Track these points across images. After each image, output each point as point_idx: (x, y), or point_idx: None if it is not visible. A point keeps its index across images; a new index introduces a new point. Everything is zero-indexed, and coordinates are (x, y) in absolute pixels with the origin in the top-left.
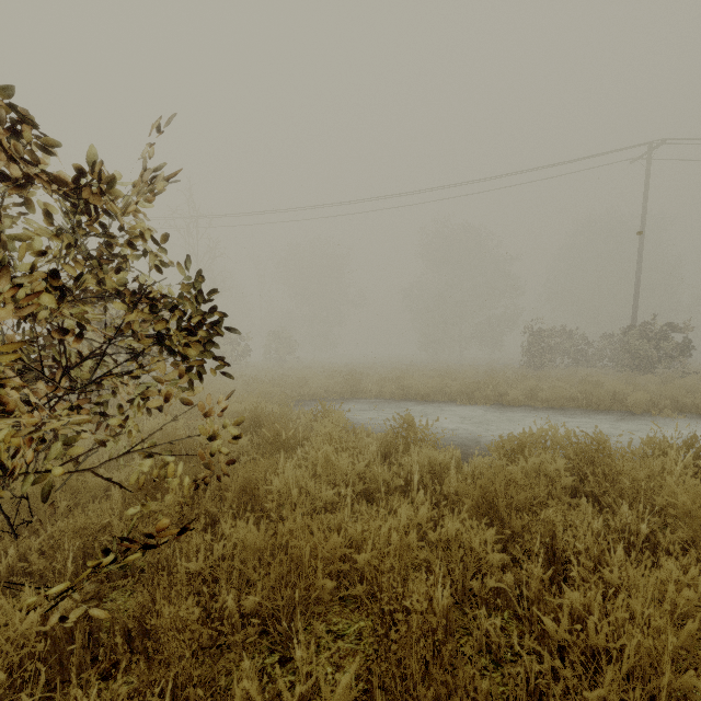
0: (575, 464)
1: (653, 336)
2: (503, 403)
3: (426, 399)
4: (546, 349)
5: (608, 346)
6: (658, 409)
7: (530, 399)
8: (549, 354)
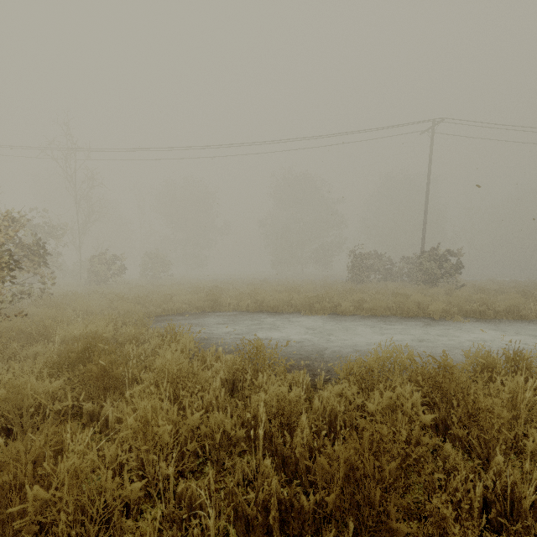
0: (425, 391)
1: (437, 259)
2: (337, 313)
3: (276, 310)
4: (364, 268)
5: (406, 266)
6: (449, 314)
7: (358, 308)
8: (366, 272)
